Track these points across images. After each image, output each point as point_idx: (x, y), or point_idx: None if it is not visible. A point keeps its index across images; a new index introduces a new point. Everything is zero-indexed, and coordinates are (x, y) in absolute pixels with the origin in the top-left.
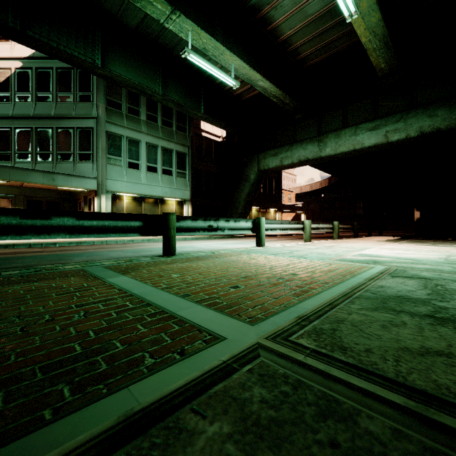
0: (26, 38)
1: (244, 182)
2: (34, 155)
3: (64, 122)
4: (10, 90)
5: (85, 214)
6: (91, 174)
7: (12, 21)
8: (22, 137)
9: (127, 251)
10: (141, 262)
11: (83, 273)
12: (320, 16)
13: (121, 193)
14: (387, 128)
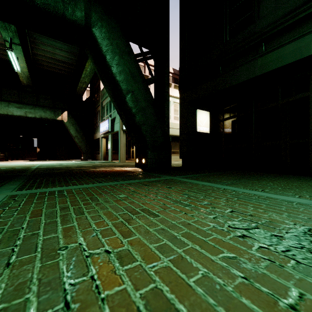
0: None
1: None
2: None
3: None
4: None
5: None
6: None
7: None
8: None
9: None
10: None
11: None
12: None
13: None
14: (26, 110)
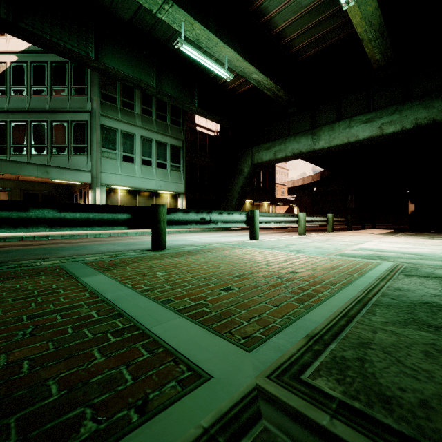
0: (18, 30)
1: (237, 176)
2: (29, 149)
3: (59, 116)
4: (5, 84)
5: (68, 205)
6: (85, 167)
7: (4, 12)
8: (17, 130)
9: (118, 244)
10: (127, 257)
11: (58, 271)
12: (314, 7)
13: (115, 186)
14: (382, 120)
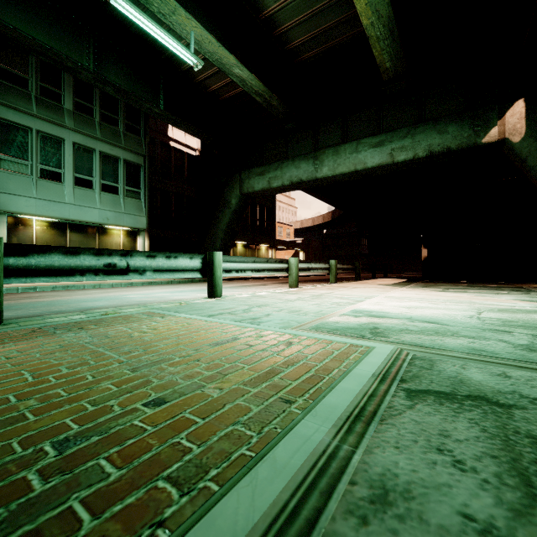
0: None
1: (223, 209)
2: None
3: None
4: None
5: None
6: None
7: None
8: None
9: None
10: None
11: None
12: None
13: (27, 215)
14: (392, 145)
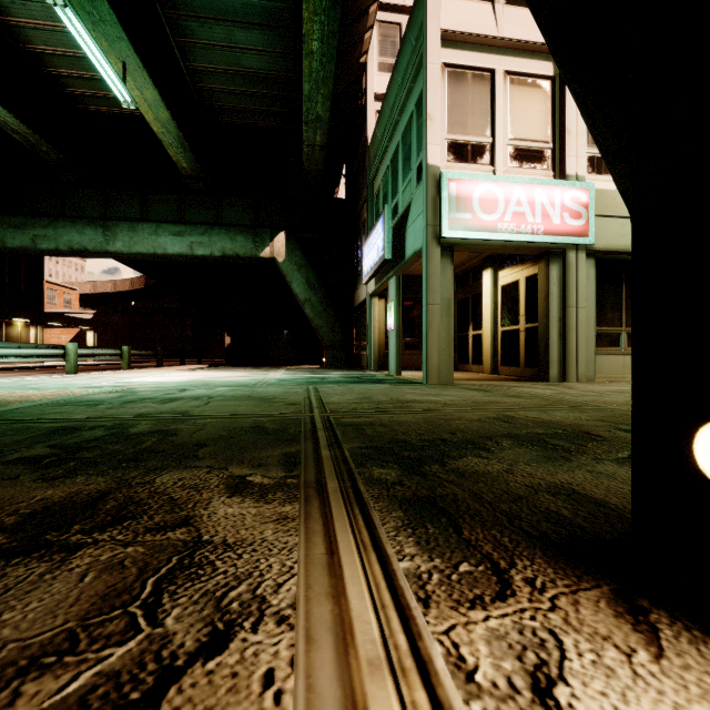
0: None
1: None
2: None
3: None
4: None
5: None
6: None
7: None
8: None
9: None
10: None
11: None
12: None
13: None
14: (192, 238)
